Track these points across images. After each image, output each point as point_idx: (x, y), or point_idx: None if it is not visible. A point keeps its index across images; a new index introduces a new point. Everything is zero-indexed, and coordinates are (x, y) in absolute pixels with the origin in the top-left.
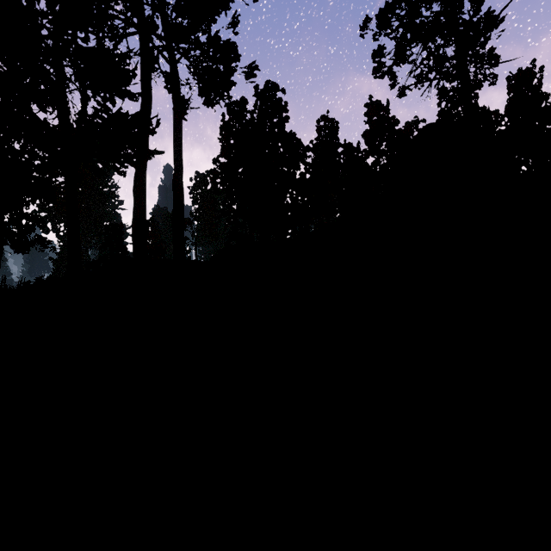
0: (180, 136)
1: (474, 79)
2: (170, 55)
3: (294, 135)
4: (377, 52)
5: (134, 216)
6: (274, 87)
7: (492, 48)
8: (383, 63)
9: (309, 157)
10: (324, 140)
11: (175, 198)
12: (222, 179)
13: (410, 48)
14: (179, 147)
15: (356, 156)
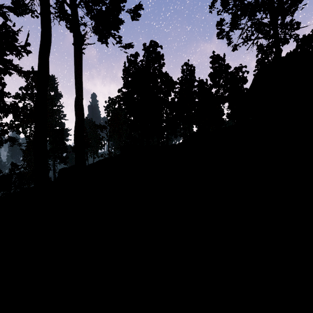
0: (80, 67)
1: (284, 37)
2: (70, 1)
3: (168, 75)
4: (219, 23)
5: (35, 133)
6: (155, 44)
7: (292, 19)
8: (223, 29)
9: (177, 88)
10: (186, 78)
11: (76, 116)
12: (123, 101)
13: (240, 20)
14: (79, 76)
15: (206, 87)
